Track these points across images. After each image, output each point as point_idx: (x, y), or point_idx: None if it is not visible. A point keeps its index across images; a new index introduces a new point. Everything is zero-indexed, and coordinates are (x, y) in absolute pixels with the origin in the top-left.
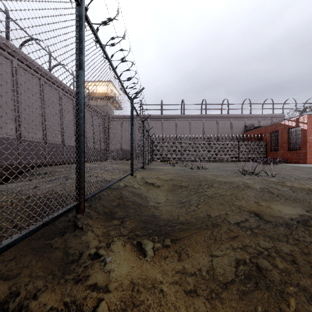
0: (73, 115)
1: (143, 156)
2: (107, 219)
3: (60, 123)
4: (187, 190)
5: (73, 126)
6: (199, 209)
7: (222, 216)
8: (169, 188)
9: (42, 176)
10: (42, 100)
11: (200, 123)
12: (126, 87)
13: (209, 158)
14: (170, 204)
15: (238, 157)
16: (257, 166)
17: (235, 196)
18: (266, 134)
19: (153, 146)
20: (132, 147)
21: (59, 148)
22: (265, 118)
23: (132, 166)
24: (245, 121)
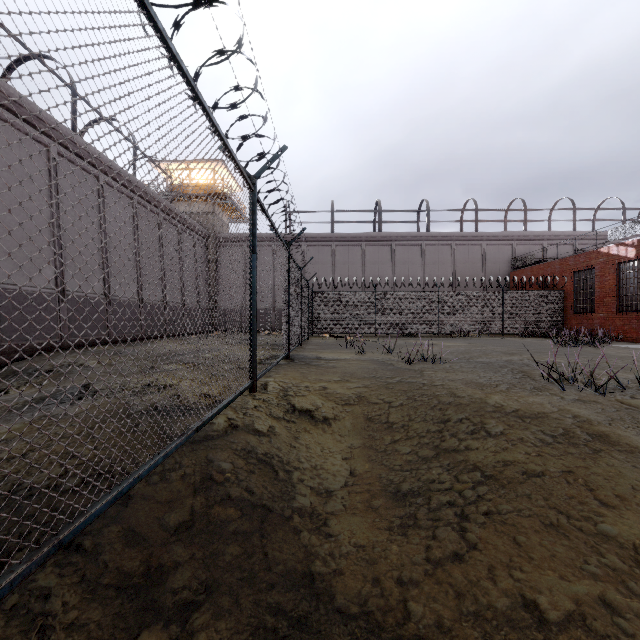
0: (134, 233)
1: (287, 329)
2: (116, 627)
3: (101, 249)
4: (411, 440)
5: (133, 256)
6: (478, 554)
7: (598, 626)
8: (357, 428)
9: (37, 379)
10: (54, 197)
11: (416, 251)
12: (238, 147)
13: (438, 329)
14: (364, 503)
15: (501, 327)
16: (559, 351)
17: (588, 488)
18: (564, 276)
19: (313, 302)
20: (254, 312)
21: (98, 308)
22: (558, 240)
23: (252, 365)
24: (515, 248)
